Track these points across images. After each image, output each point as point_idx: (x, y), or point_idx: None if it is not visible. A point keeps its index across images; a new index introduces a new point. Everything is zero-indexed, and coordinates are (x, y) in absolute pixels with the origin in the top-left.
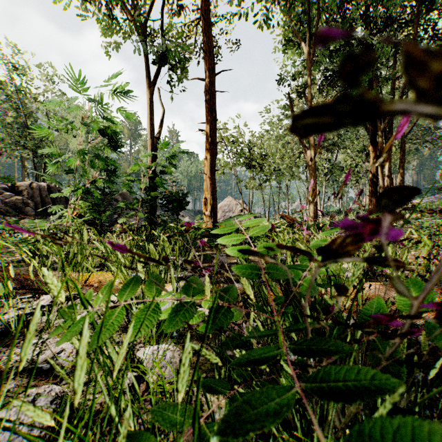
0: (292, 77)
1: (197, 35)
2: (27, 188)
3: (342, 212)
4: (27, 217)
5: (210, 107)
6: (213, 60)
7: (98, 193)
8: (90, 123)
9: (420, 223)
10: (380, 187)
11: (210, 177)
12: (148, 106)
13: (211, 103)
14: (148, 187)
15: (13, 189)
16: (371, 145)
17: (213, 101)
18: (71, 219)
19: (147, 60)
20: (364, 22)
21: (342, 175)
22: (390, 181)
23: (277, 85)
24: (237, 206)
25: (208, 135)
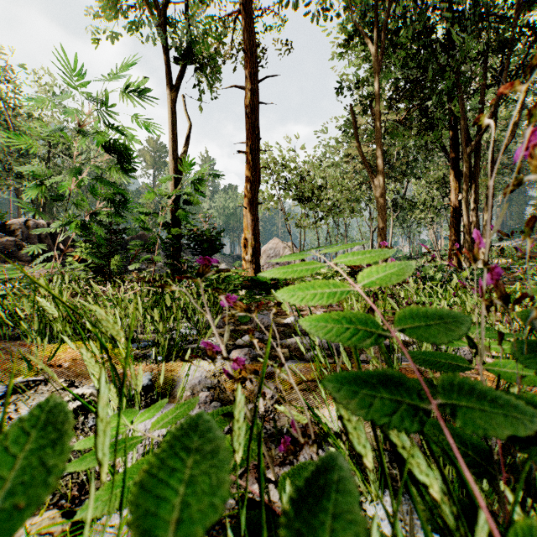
0: (356, 84)
1: (234, 33)
2: (22, 227)
3: (413, 257)
4: (21, 264)
5: (252, 122)
6: (254, 62)
7: (100, 230)
8: (80, 128)
9: (524, 270)
10: (465, 225)
11: (252, 212)
12: (170, 117)
13: (253, 117)
14: (170, 223)
15: (3, 228)
16: (452, 173)
17: (255, 114)
18: (58, 264)
19: (169, 58)
20: (445, 16)
21: (415, 212)
22: (476, 219)
23: (337, 95)
24: (285, 249)
25: (248, 158)
